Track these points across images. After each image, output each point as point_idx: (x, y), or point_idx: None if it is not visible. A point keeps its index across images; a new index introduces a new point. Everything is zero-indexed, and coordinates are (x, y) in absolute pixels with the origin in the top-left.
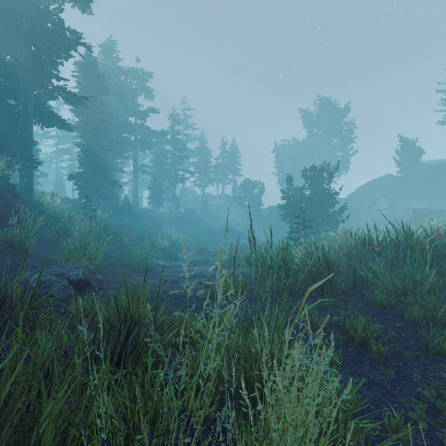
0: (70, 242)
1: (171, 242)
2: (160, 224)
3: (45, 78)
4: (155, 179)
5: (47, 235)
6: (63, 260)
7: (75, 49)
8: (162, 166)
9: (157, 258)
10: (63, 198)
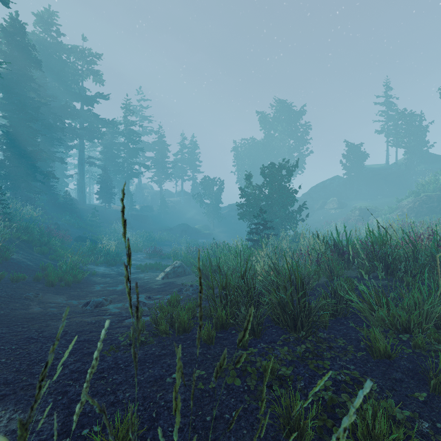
0: None
1: (120, 243)
2: (110, 223)
3: None
4: (104, 172)
5: None
6: None
7: None
8: (113, 158)
9: (96, 264)
10: None
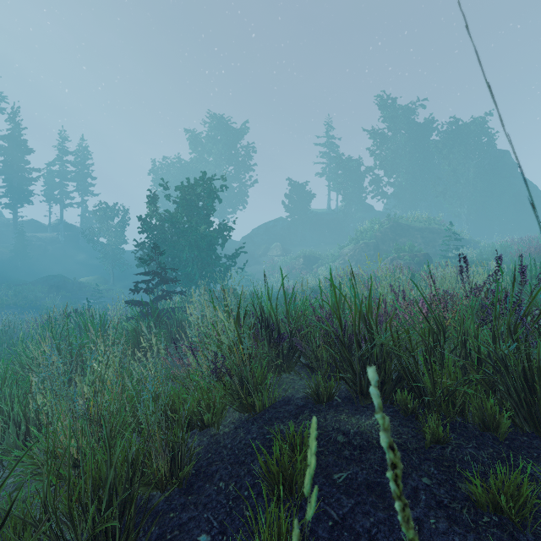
0: None
1: None
2: None
3: None
4: None
5: None
6: None
7: None
8: None
9: None
10: None
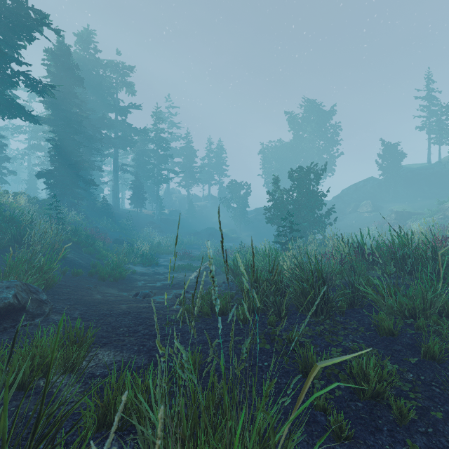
0: (11, 253)
1: (153, 246)
2: (142, 226)
3: (2, 61)
4: (136, 179)
5: (1, 240)
6: (1, 275)
7: (39, 30)
8: (144, 165)
9: (134, 264)
10: (30, 198)
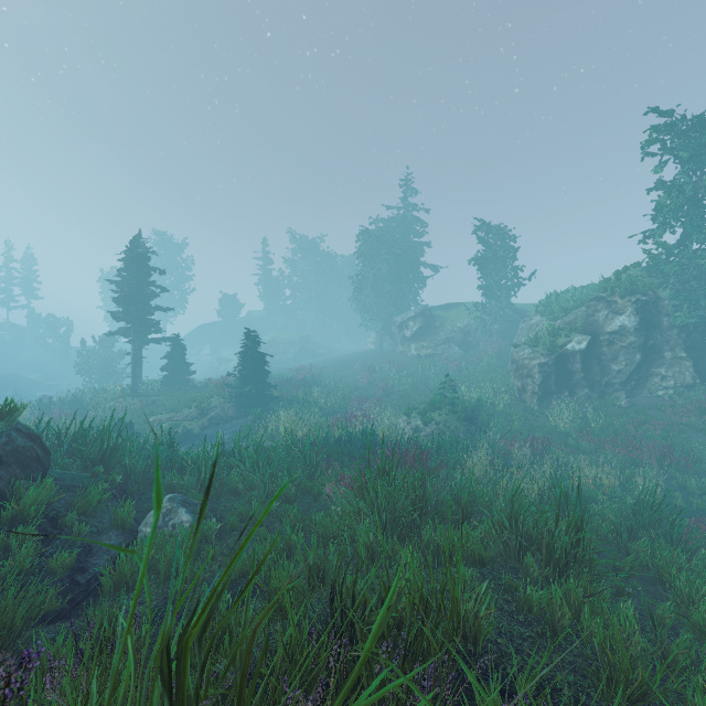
0: None
1: None
2: None
3: None
4: None
5: None
6: None
7: None
8: None
9: None
10: None
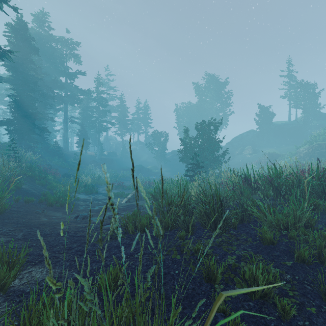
0: None
1: (94, 179)
2: (86, 164)
3: None
4: (82, 128)
5: None
6: None
7: None
8: (88, 118)
9: (79, 193)
10: None
